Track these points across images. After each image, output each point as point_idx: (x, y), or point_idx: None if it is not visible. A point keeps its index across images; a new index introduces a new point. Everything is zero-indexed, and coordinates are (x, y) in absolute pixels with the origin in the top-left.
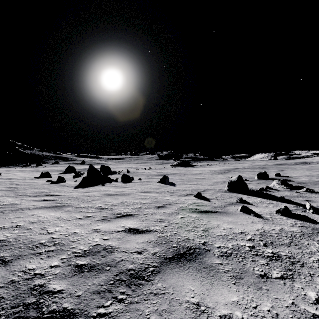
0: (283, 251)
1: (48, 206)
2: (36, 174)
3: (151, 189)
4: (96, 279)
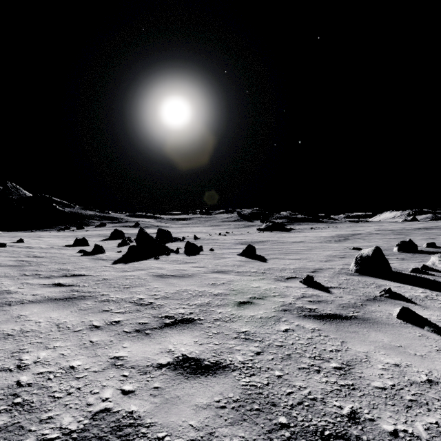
0: None
1: (56, 296)
2: (71, 240)
3: (229, 267)
4: None
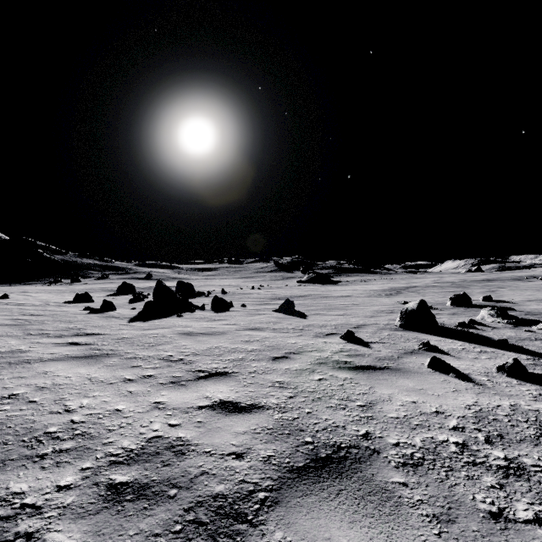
0: (529, 456)
1: (76, 354)
2: (68, 295)
3: (264, 324)
4: (147, 520)
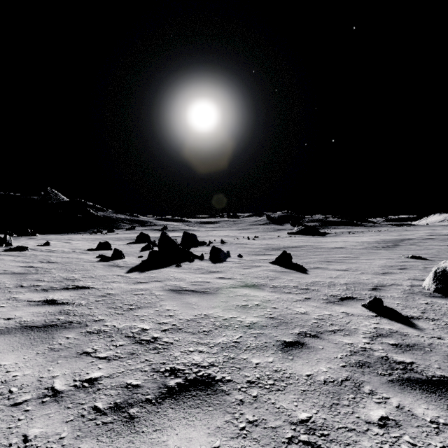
0: None
1: (34, 322)
2: (97, 243)
3: (261, 279)
4: None
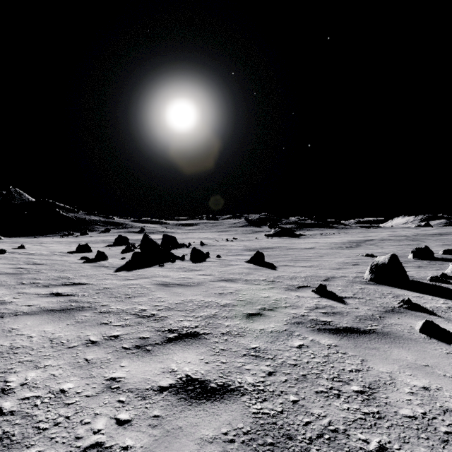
0: None
1: (52, 307)
2: (74, 246)
3: (236, 275)
4: None
